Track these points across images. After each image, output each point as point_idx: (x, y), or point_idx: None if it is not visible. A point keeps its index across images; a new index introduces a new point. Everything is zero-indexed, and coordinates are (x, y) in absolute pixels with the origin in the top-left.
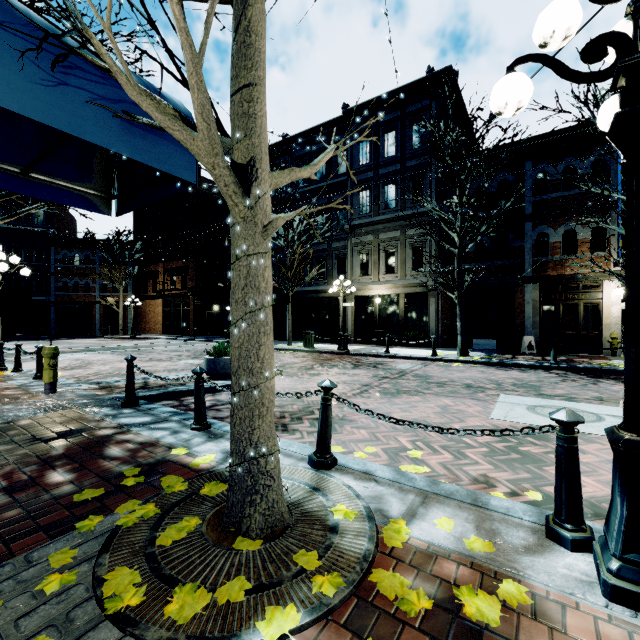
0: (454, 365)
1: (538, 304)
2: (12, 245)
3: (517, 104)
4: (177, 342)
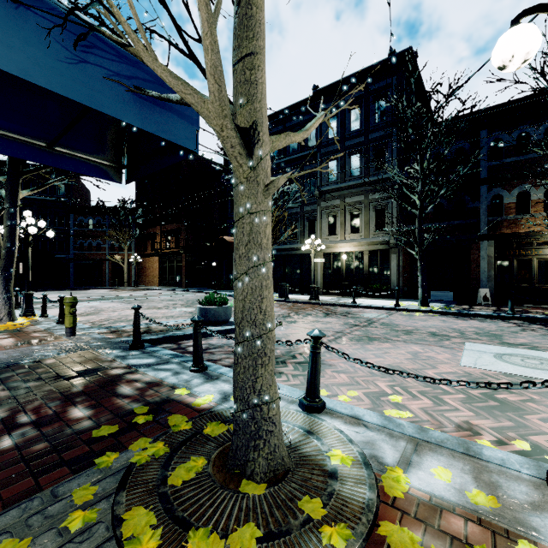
0: (416, 314)
1: (493, 259)
2: (40, 213)
3: (524, 56)
4: (172, 293)
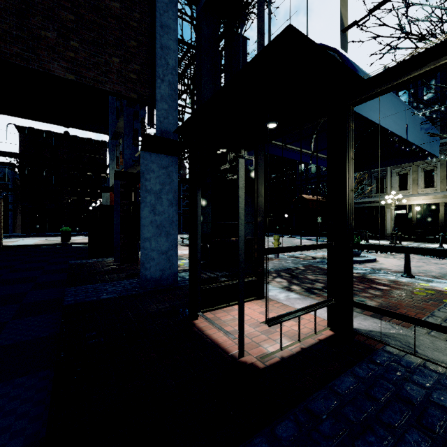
0: None
1: None
2: None
3: None
4: None
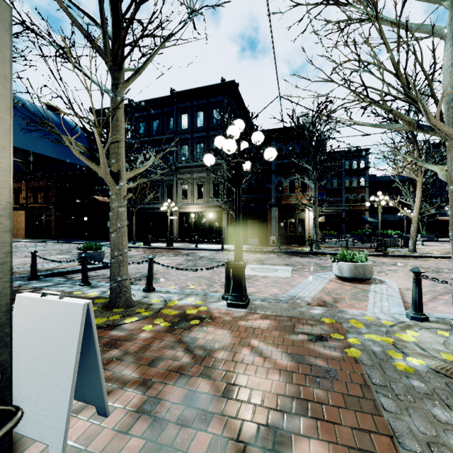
0: (231, 252)
1: (278, 219)
2: None
3: (210, 164)
4: (42, 244)
